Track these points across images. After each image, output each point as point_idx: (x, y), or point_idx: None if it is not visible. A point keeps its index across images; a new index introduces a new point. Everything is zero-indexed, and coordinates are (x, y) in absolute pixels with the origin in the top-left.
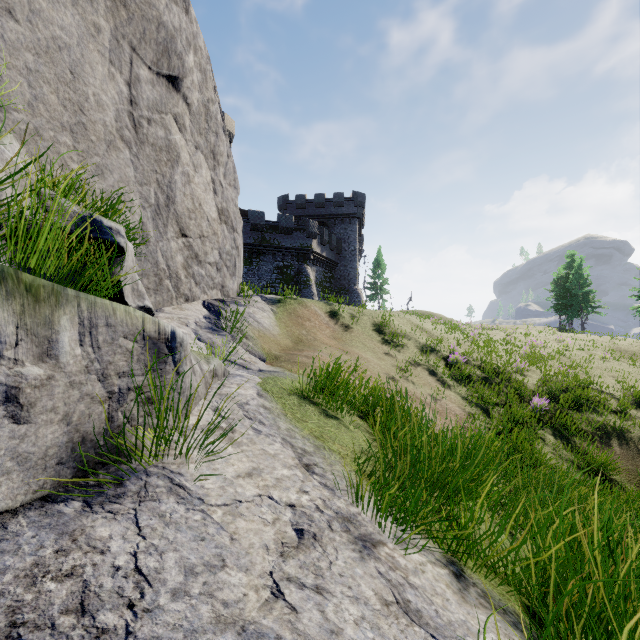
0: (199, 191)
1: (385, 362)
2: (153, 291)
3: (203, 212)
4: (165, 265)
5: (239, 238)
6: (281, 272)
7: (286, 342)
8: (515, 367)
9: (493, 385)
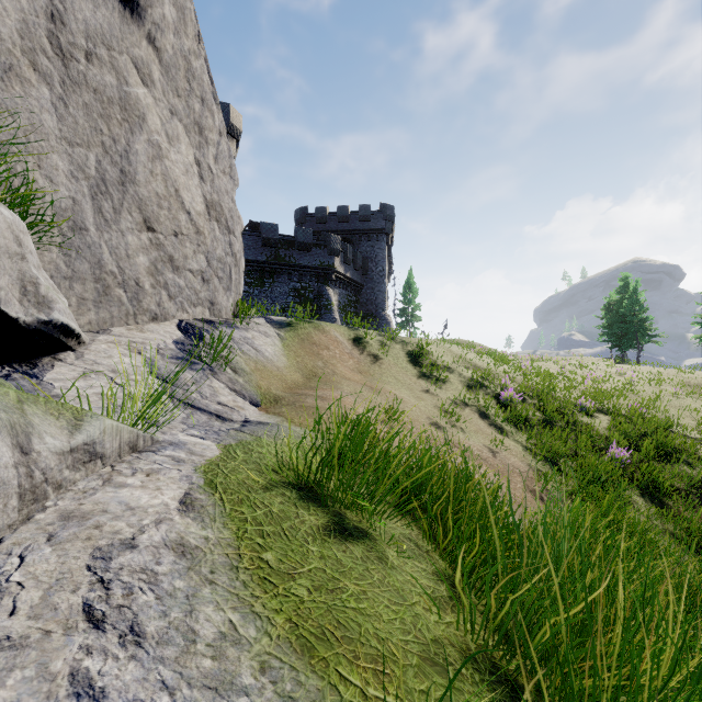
0: (176, 172)
1: (425, 402)
2: (94, 303)
3: (182, 201)
4: (116, 267)
5: (237, 243)
6: (298, 295)
7: (295, 377)
8: (579, 406)
9: (559, 430)
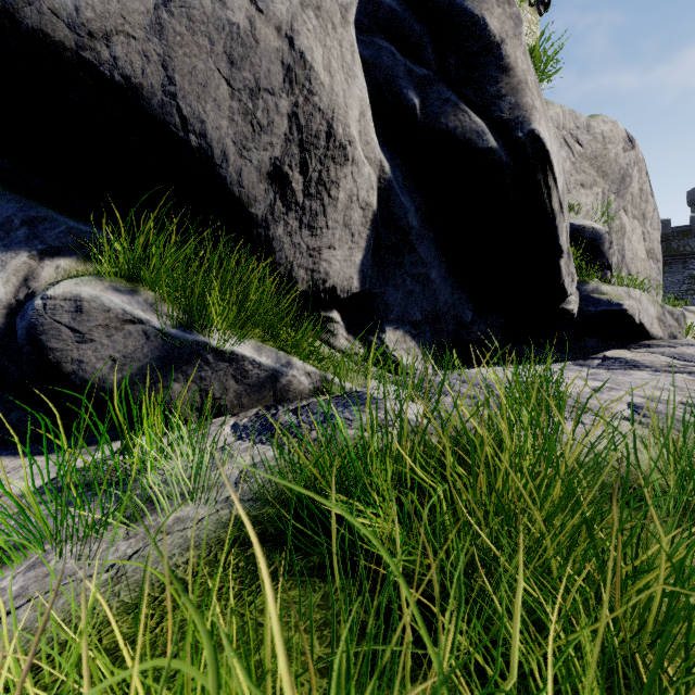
0: (635, 245)
1: None
2: None
3: (638, 257)
4: None
5: (660, 266)
6: (694, 281)
7: None
8: None
9: None
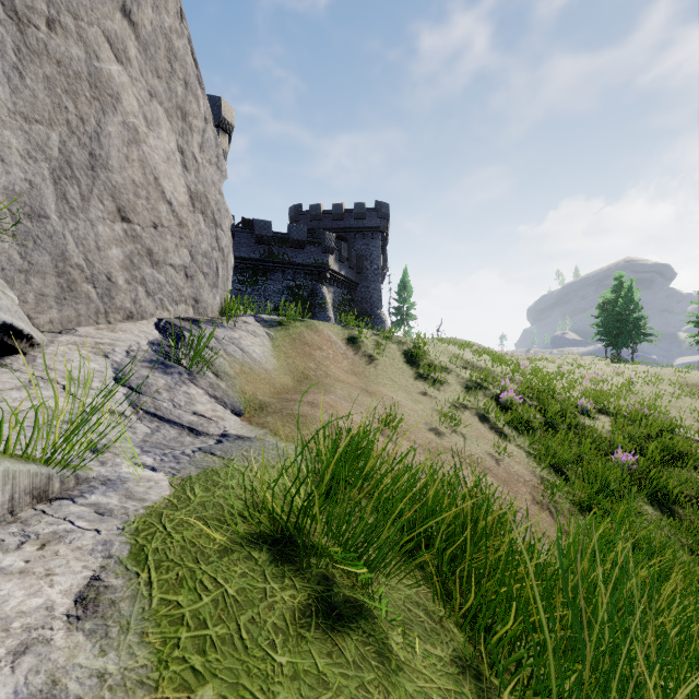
0: (155, 159)
1: (423, 406)
2: (56, 300)
3: (162, 191)
4: (83, 260)
5: (225, 237)
6: (292, 293)
7: (284, 380)
8: (579, 407)
9: (562, 434)
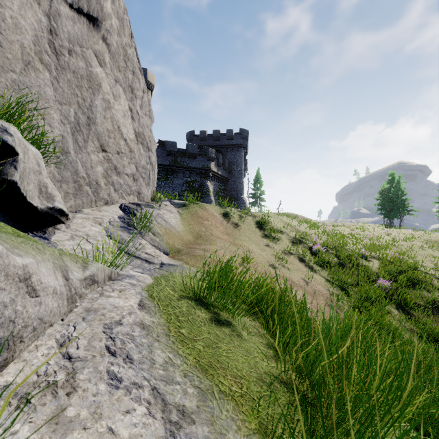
0: (118, 116)
1: (266, 252)
2: (73, 195)
3: (121, 133)
4: (85, 174)
5: (153, 156)
6: (189, 185)
7: (188, 237)
8: (361, 254)
9: (348, 269)
